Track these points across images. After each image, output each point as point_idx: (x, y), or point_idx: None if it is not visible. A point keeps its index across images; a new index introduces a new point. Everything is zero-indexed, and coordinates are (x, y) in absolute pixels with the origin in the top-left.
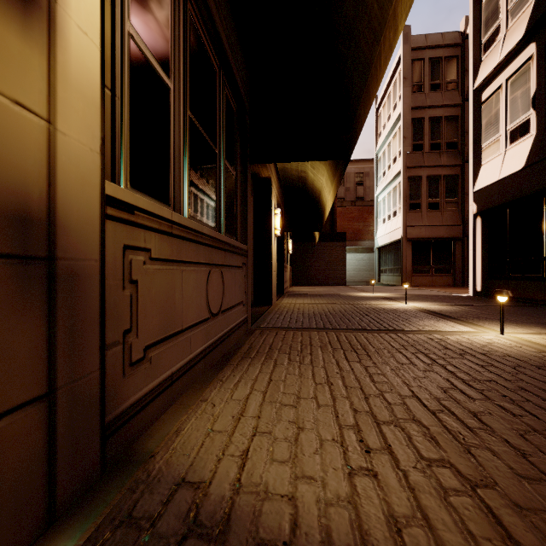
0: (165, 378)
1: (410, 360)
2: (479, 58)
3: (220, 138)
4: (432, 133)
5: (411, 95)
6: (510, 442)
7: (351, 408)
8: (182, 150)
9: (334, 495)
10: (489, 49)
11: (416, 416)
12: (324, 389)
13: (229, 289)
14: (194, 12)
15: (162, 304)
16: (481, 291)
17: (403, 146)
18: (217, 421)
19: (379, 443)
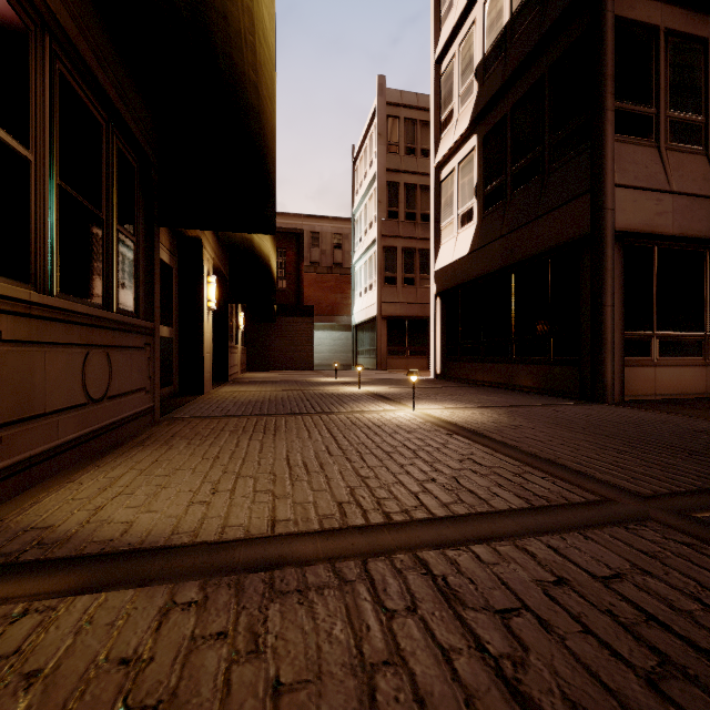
0: (20, 460)
1: (310, 435)
2: (439, 135)
3: (109, 201)
4: (408, 201)
5: (386, 154)
6: (328, 476)
7: (222, 471)
8: (47, 223)
9: (167, 516)
10: (446, 128)
11: (274, 470)
12: (208, 462)
13: (120, 373)
14: (66, 69)
15: (17, 385)
16: (440, 373)
17: (378, 211)
18: (80, 493)
19: (228, 488)
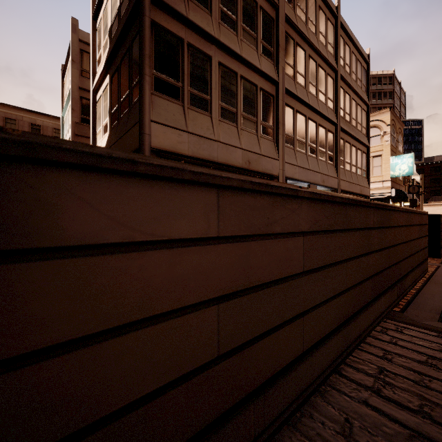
0: None
1: None
2: (96, 70)
3: None
4: None
5: (80, 77)
6: None
7: None
8: None
9: None
10: (99, 66)
11: None
12: None
13: None
14: None
15: None
16: None
17: (72, 116)
18: None
19: None
